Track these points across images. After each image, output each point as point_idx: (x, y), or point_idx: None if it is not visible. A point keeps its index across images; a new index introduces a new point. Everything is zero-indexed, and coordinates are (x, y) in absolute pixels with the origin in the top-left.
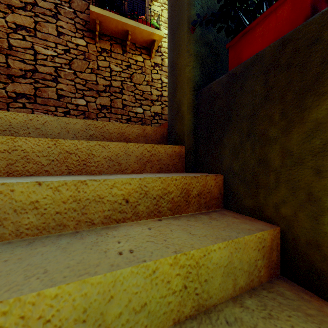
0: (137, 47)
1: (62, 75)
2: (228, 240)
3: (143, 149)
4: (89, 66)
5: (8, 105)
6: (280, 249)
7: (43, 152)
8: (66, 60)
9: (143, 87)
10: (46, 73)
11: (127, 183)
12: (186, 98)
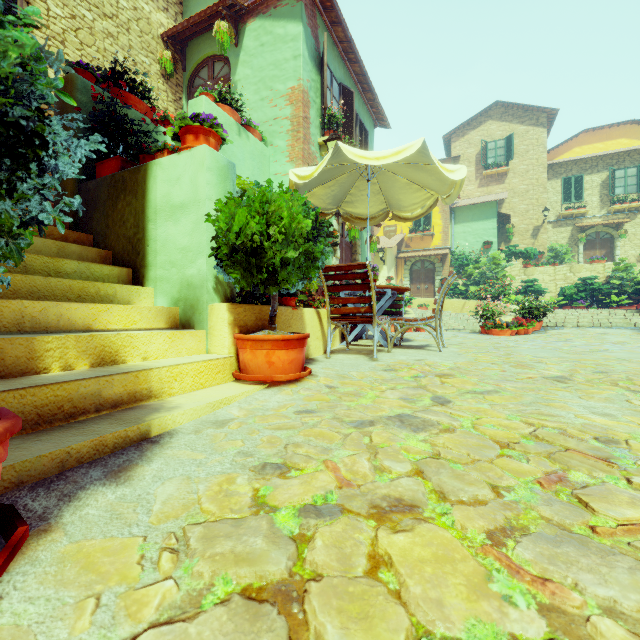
0: None
1: None
2: (80, 245)
3: None
4: None
5: None
6: (112, 261)
7: None
8: None
9: None
10: None
11: None
12: (70, 186)
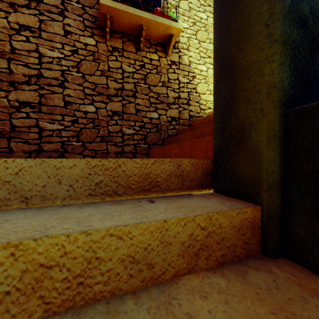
0: (152, 44)
1: (69, 79)
2: None
3: (194, 227)
4: (99, 68)
5: (11, 116)
6: None
7: None
8: (74, 62)
9: (159, 89)
10: (52, 78)
11: None
12: (264, 121)
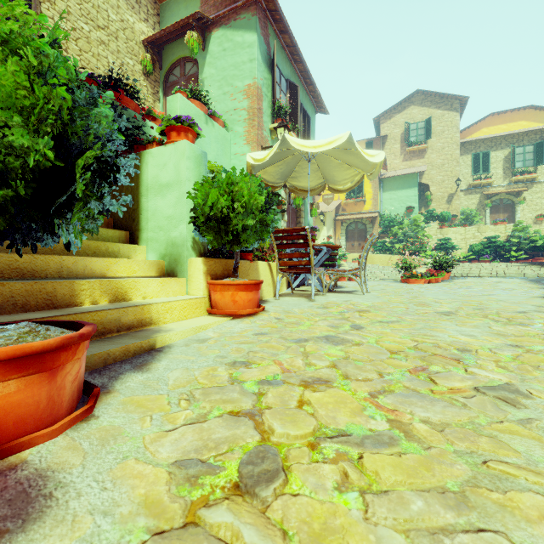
0: None
1: None
2: None
3: None
4: None
5: None
6: (113, 225)
7: None
8: None
9: None
10: None
11: None
12: None
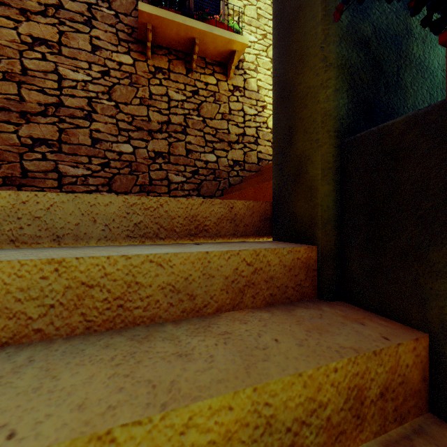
0: (208, 63)
1: (98, 109)
2: None
3: (239, 262)
4: (138, 94)
5: (22, 157)
6: None
7: (31, 290)
8: (105, 86)
9: (217, 123)
10: (76, 107)
11: (224, 407)
12: (320, 152)
